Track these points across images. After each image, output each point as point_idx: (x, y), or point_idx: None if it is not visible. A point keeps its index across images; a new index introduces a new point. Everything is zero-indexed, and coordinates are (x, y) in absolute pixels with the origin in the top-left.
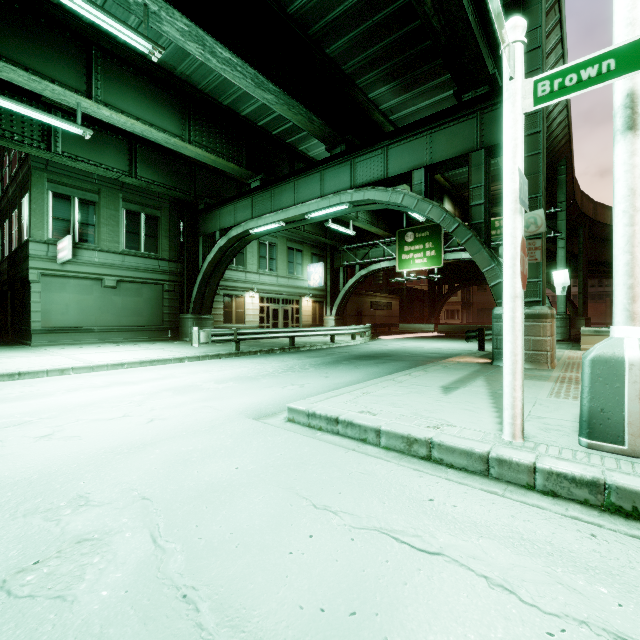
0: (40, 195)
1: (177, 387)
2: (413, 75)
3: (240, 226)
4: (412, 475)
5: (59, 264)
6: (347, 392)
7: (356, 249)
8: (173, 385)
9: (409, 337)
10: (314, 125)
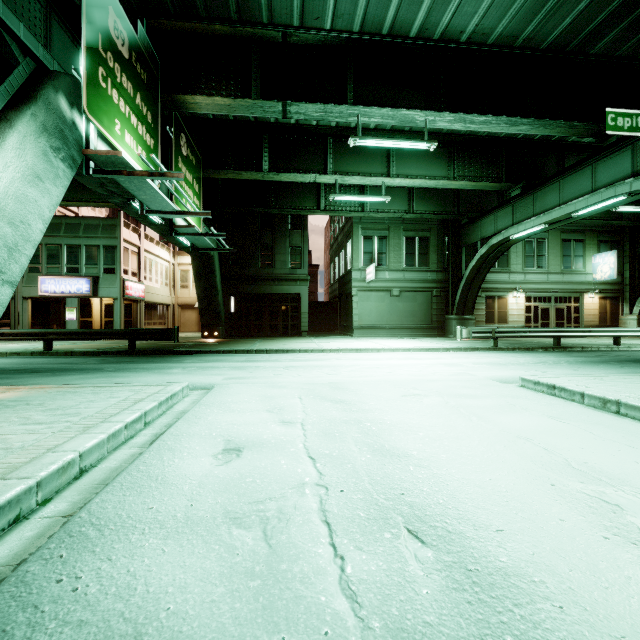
0: (357, 240)
1: (446, 363)
2: None
3: (500, 234)
4: (587, 410)
5: (366, 283)
6: (579, 376)
7: None
8: (444, 362)
9: None
10: (576, 129)
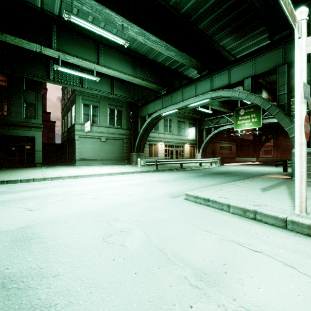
0: (79, 105)
1: (135, 183)
2: (244, 30)
3: (157, 112)
4: (246, 224)
5: (85, 132)
6: (211, 188)
7: (212, 119)
8: (134, 182)
9: (241, 164)
10: (192, 63)
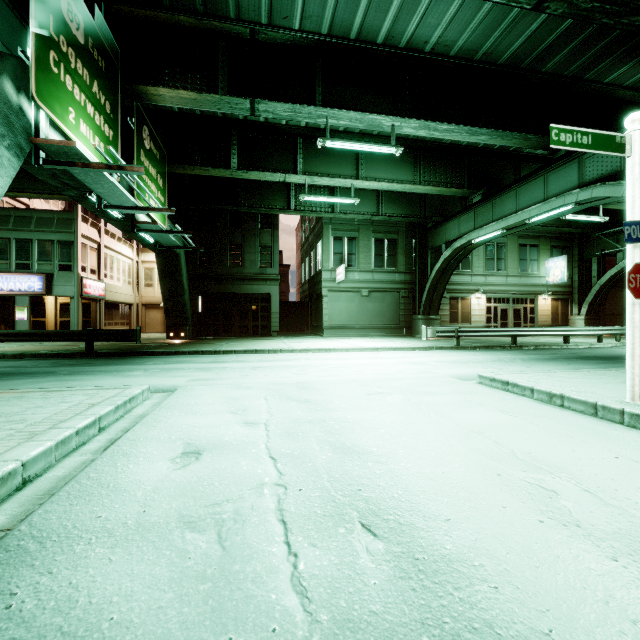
0: (327, 240)
1: (411, 362)
2: None
3: (463, 238)
4: (535, 404)
5: (337, 283)
6: (530, 373)
7: (618, 233)
8: (409, 361)
9: None
10: (530, 141)
